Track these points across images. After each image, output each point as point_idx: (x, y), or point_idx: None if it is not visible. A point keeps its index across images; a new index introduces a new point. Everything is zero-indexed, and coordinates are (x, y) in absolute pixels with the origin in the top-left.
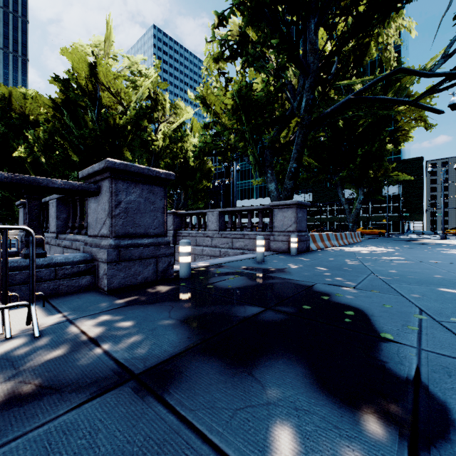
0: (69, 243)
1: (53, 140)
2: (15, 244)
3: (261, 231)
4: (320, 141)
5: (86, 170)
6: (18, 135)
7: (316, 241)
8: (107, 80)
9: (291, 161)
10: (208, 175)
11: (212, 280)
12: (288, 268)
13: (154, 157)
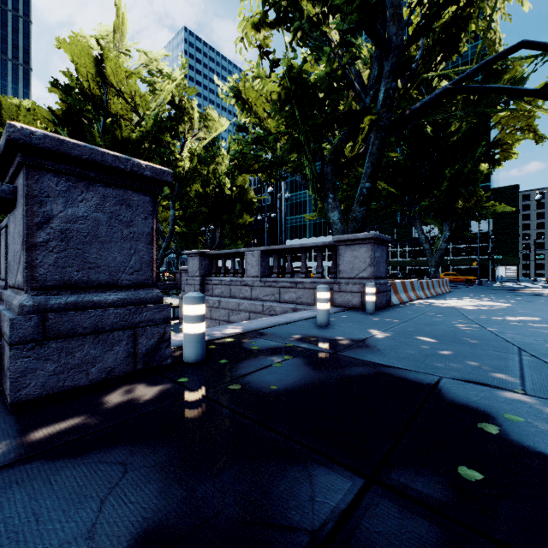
0: None
1: None
2: None
3: (320, 277)
4: (394, 161)
5: None
6: None
7: (398, 291)
8: (116, 80)
9: (363, 179)
10: (250, 208)
11: (242, 368)
12: (372, 340)
13: (179, 182)
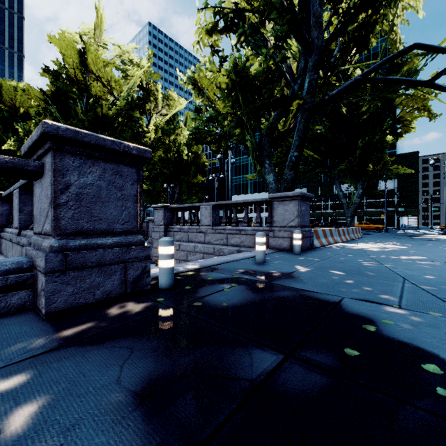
0: (26, 241)
1: None
2: None
3: (258, 226)
4: (318, 133)
5: (27, 143)
6: (9, 128)
7: (319, 237)
8: (96, 68)
9: (292, 149)
10: (202, 170)
11: (201, 292)
12: (297, 273)
13: None
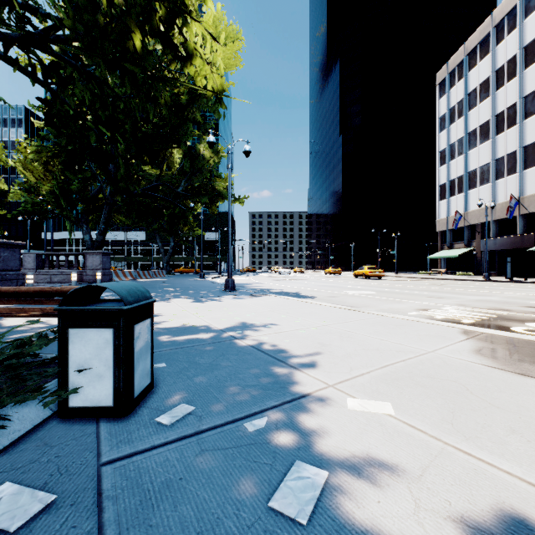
0: None
1: None
2: None
3: (77, 269)
4: None
5: None
6: None
7: (119, 275)
8: None
9: (101, 223)
10: None
11: None
12: None
13: None
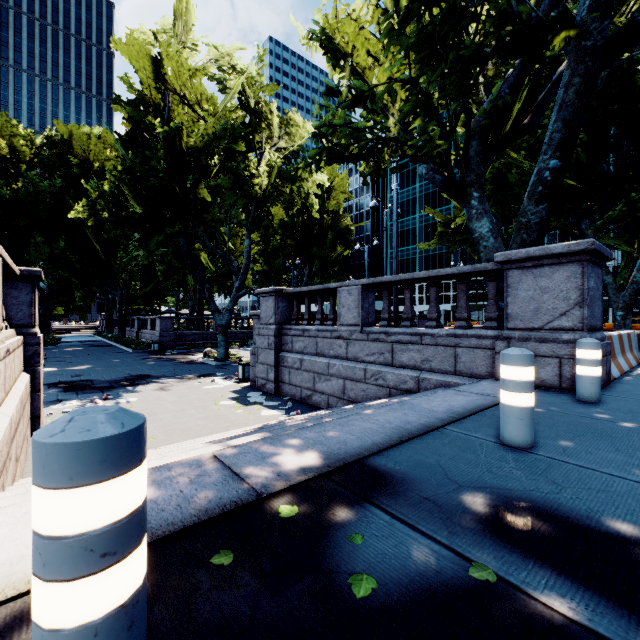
0: None
1: (122, 194)
2: (81, 341)
3: (464, 327)
4: None
5: None
6: (82, 192)
7: (615, 353)
8: (178, 79)
9: (544, 153)
10: (345, 238)
11: None
12: None
13: (256, 204)
